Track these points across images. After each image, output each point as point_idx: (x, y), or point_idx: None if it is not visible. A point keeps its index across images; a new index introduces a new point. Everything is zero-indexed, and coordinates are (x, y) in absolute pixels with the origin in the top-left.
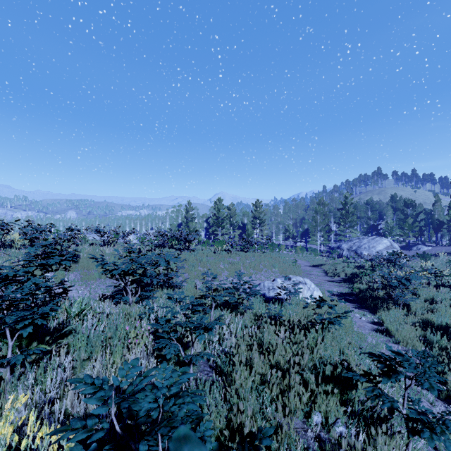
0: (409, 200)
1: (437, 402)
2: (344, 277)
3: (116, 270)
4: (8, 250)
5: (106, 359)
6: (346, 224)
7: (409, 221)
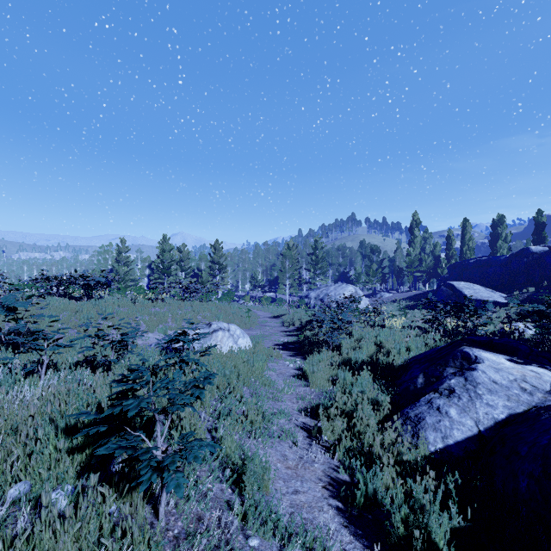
0: (374, 246)
1: (305, 440)
2: (299, 326)
3: None
4: None
5: None
6: (316, 271)
7: (373, 267)
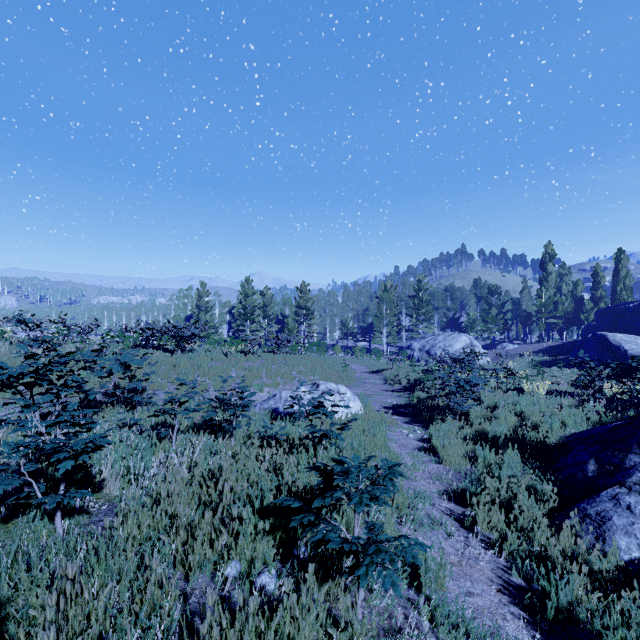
0: (493, 286)
1: (458, 531)
2: (406, 384)
3: (0, 376)
4: None
5: None
6: (419, 316)
7: (492, 313)
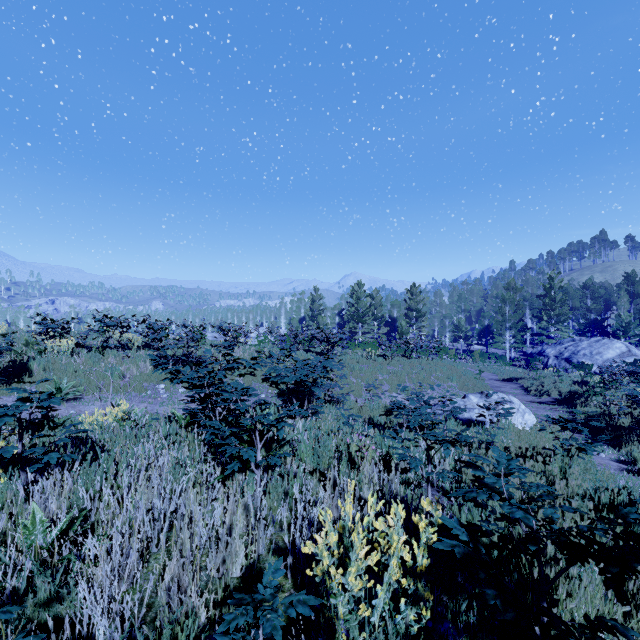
0: None
1: None
2: (557, 397)
3: (288, 378)
4: (128, 352)
5: (333, 471)
6: (551, 318)
7: None
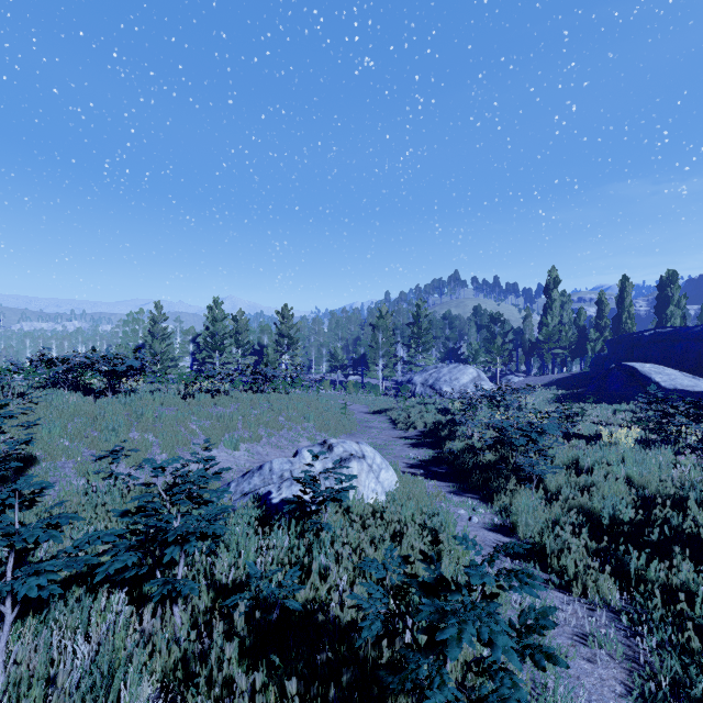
0: (496, 313)
1: None
2: (423, 429)
3: None
4: None
5: None
6: (419, 346)
7: (498, 342)
